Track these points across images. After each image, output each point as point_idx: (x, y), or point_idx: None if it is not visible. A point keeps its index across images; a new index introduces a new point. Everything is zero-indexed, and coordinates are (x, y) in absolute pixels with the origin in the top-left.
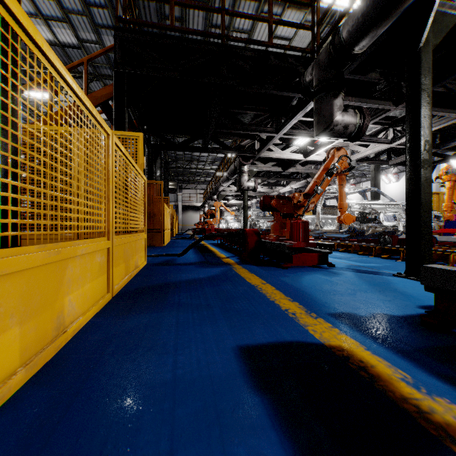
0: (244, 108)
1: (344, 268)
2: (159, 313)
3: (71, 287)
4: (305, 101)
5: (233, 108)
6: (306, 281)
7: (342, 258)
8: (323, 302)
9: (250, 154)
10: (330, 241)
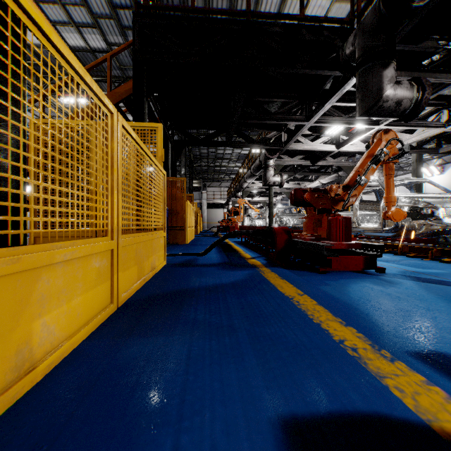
0: (270, 96)
1: (398, 274)
2: (168, 336)
3: (47, 305)
4: (342, 81)
5: (258, 97)
6: (355, 292)
7: (389, 262)
8: (392, 329)
9: (276, 147)
10: (370, 240)
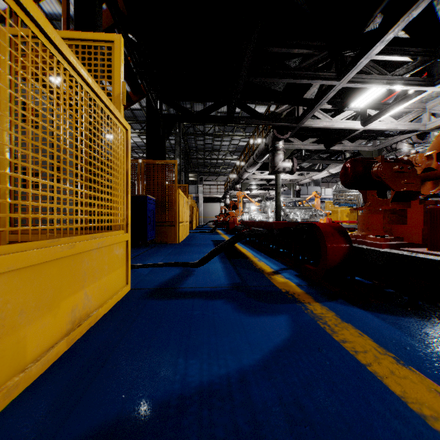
0: (289, 45)
1: None
2: None
3: None
4: None
5: (273, 46)
6: None
7: None
8: None
9: (289, 124)
10: None
